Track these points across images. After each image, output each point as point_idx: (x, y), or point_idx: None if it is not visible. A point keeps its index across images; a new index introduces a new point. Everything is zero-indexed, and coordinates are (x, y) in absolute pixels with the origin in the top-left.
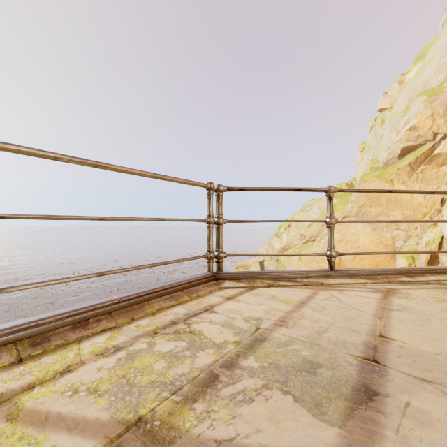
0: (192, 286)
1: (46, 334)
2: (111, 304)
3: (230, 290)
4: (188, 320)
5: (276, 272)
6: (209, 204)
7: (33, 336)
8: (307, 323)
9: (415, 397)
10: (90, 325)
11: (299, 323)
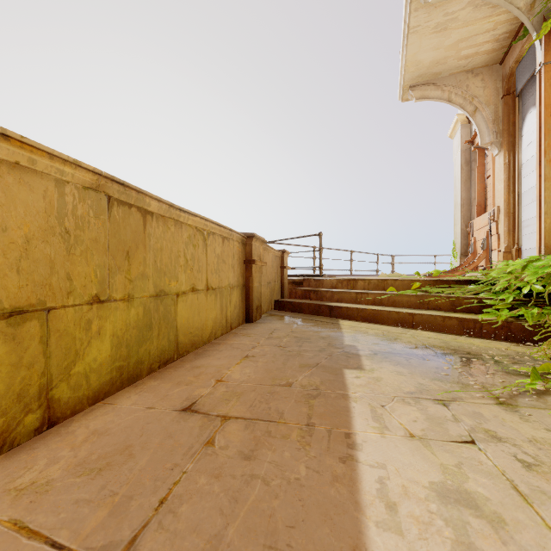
0: None
1: None
2: None
3: None
4: None
5: None
6: None
7: None
8: None
9: None
10: None
11: None
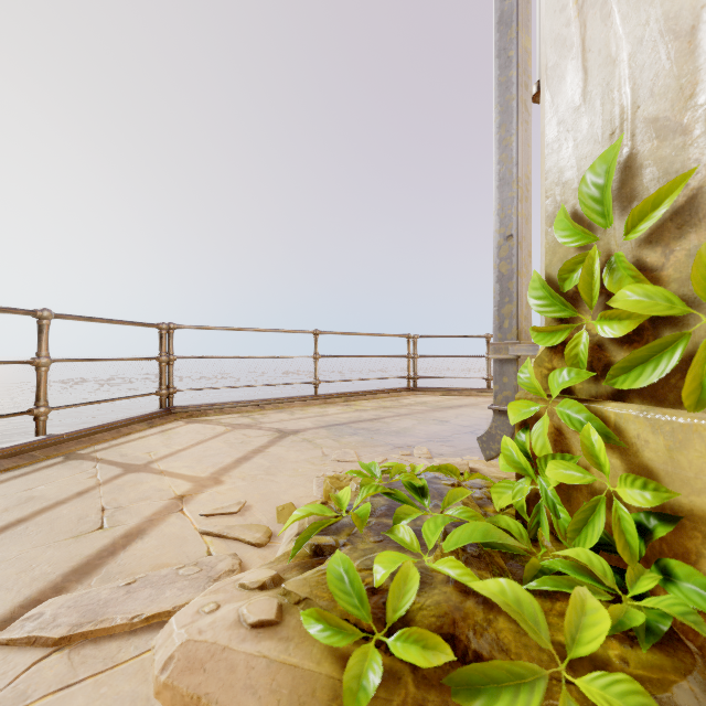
0: (398, 391)
1: (348, 398)
2: (365, 392)
3: (420, 395)
4: (397, 400)
5: (450, 388)
6: (408, 347)
7: (345, 397)
8: (449, 402)
9: (462, 409)
10: (360, 397)
11: (445, 402)
